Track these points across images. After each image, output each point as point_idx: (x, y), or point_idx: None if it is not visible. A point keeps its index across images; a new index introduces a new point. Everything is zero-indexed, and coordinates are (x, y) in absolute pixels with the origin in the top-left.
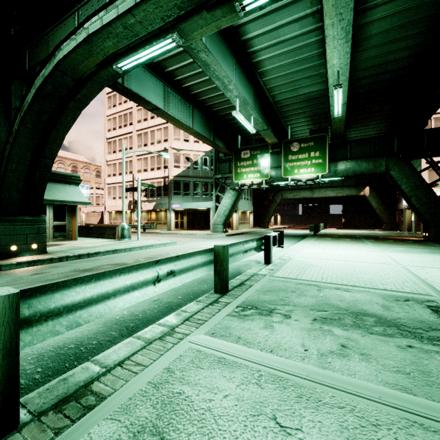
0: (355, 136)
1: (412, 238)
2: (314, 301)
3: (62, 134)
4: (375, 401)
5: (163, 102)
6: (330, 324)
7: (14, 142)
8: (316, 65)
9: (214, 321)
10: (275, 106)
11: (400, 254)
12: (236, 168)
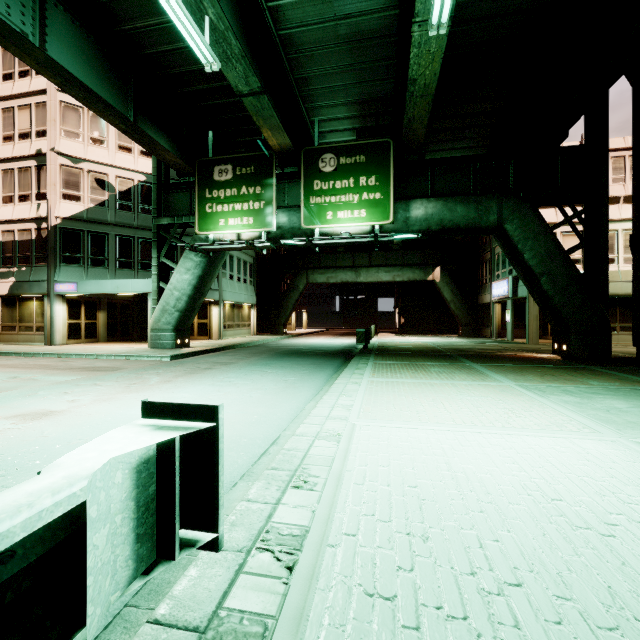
0: None
1: (542, 356)
2: None
3: None
4: None
5: None
6: None
7: None
8: None
9: None
10: (283, 50)
11: None
12: (203, 204)
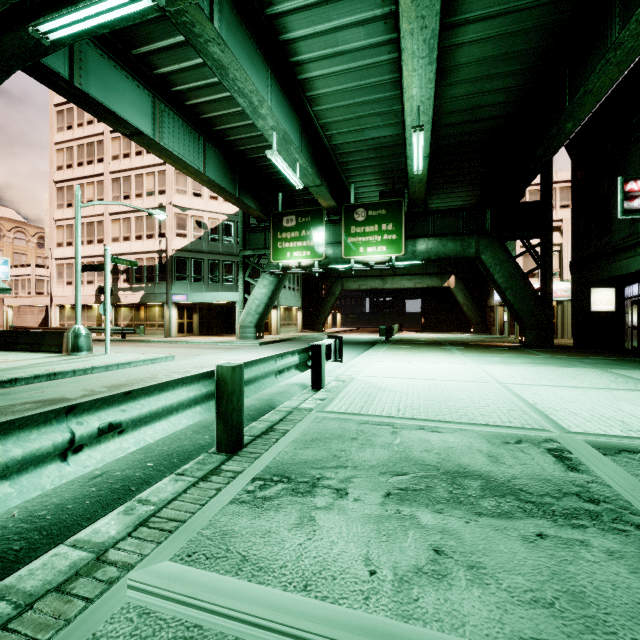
0: (438, 206)
1: (507, 344)
2: (387, 455)
3: None
4: None
5: (151, 125)
6: (413, 503)
7: None
8: (389, 98)
9: (200, 520)
10: (332, 152)
11: (497, 367)
12: (276, 242)
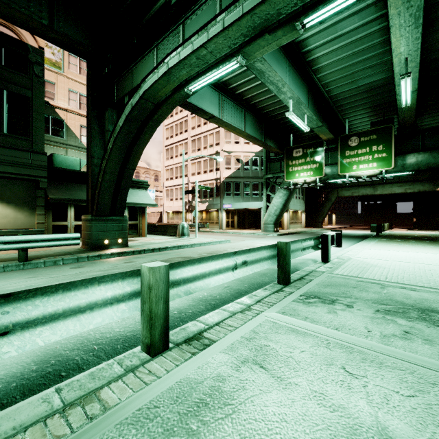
0: (429, 123)
1: None
2: (377, 296)
3: (141, 148)
4: (434, 370)
5: (218, 110)
6: (393, 316)
7: (108, 158)
8: (379, 53)
9: (282, 304)
10: (330, 100)
11: None
12: (288, 167)
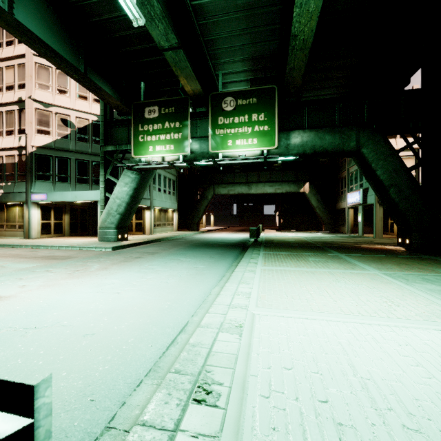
0: None
1: (390, 247)
2: None
3: None
4: None
5: None
6: None
7: None
8: None
9: None
10: (195, 17)
11: None
12: (137, 135)
